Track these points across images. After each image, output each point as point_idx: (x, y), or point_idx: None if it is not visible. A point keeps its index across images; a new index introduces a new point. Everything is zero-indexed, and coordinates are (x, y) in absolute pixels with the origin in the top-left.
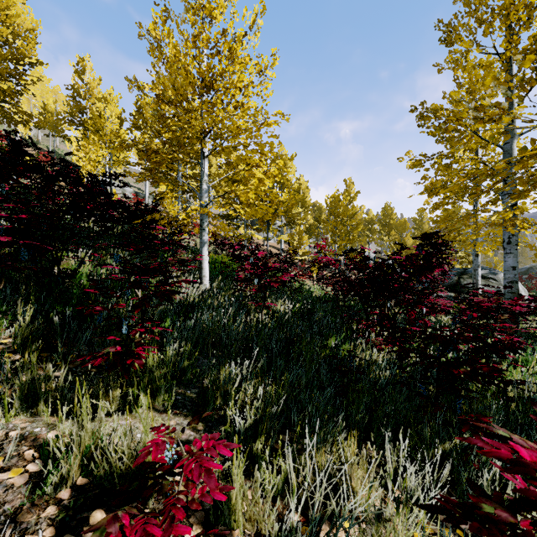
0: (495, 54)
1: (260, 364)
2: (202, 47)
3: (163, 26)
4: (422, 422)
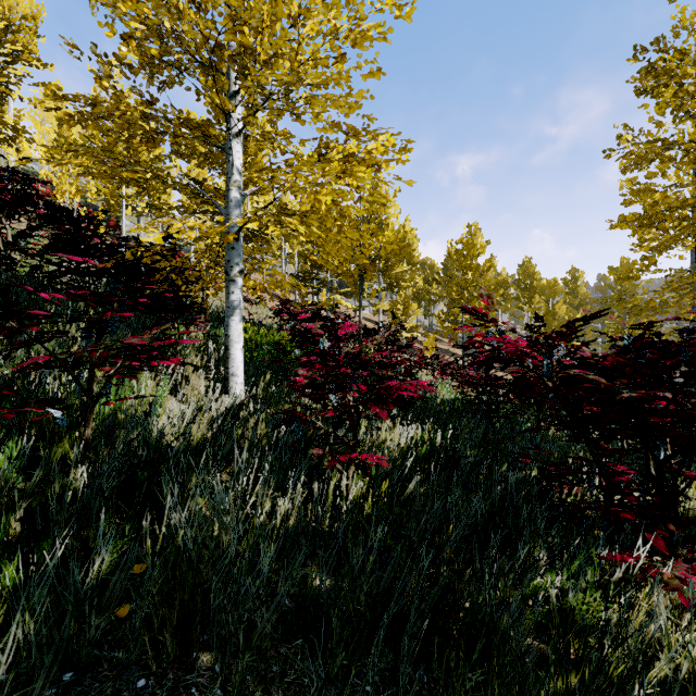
0: None
1: None
2: None
3: None
4: None
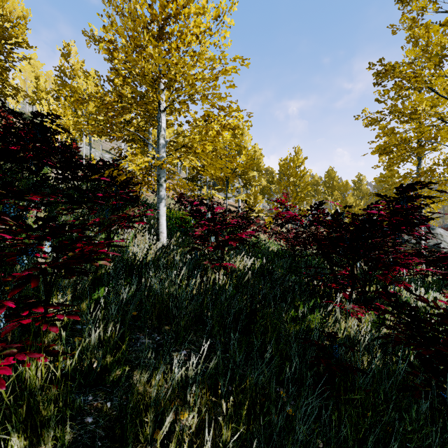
0: None
1: (212, 362)
2: None
3: None
4: None
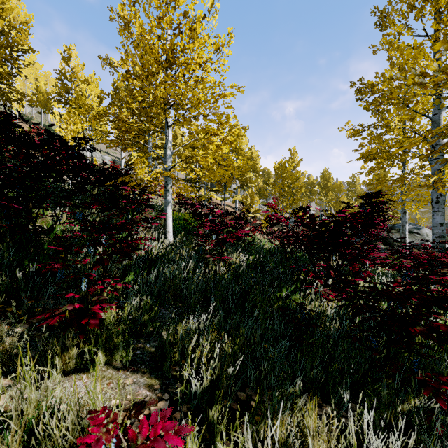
0: (424, 36)
1: (217, 318)
2: (166, 29)
3: (130, 7)
4: (377, 379)
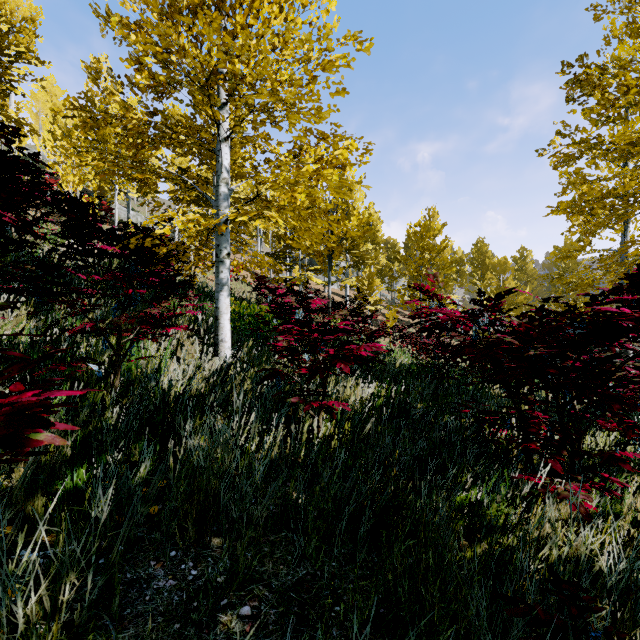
0: None
1: None
2: None
3: None
4: None
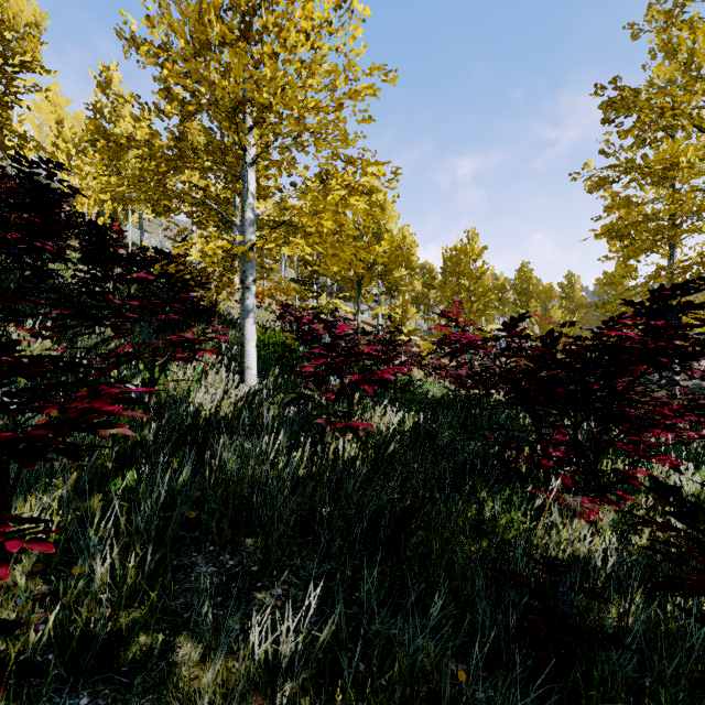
0: None
1: (326, 628)
2: None
3: None
4: None
